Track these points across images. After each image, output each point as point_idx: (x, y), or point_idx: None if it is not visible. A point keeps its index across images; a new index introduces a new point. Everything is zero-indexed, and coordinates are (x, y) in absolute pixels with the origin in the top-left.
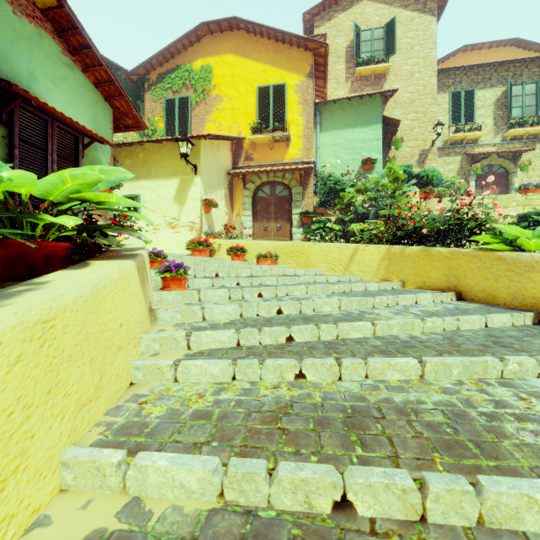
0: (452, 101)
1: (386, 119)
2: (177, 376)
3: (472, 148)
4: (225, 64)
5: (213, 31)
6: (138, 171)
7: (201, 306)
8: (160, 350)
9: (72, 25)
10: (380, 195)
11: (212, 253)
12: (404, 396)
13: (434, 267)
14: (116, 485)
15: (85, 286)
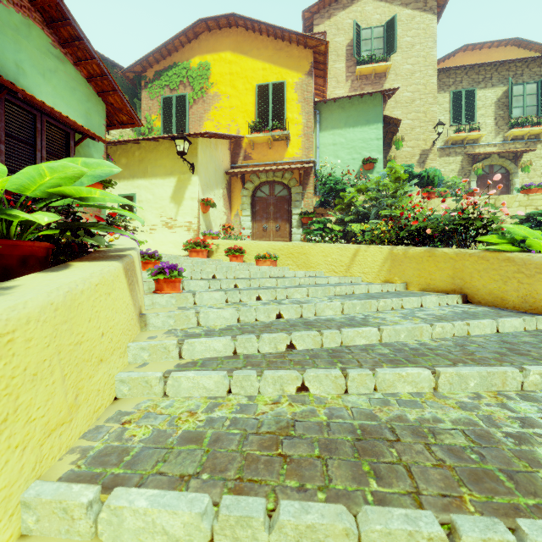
0: (453, 101)
1: (386, 118)
2: (167, 390)
3: (472, 149)
4: (223, 62)
5: (211, 28)
6: (134, 170)
7: (195, 311)
8: (149, 360)
9: (63, 16)
10: (381, 195)
11: (209, 254)
12: (418, 412)
13: (439, 269)
14: (87, 530)
15: (57, 291)
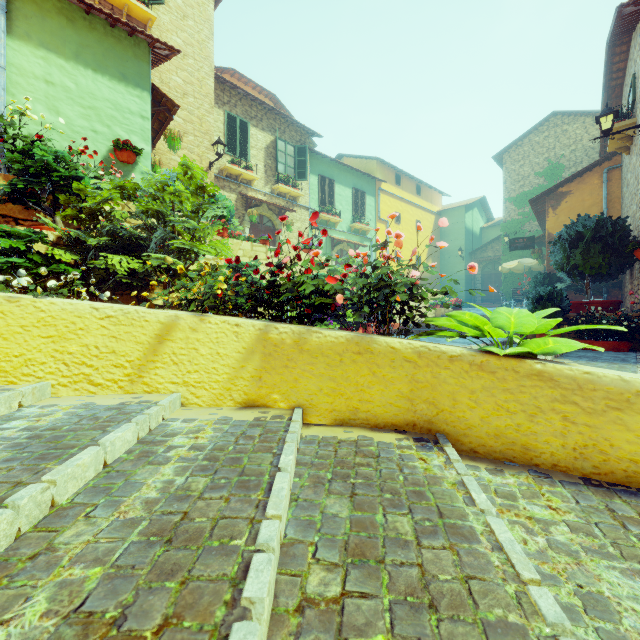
0: (228, 124)
1: (156, 91)
2: None
3: (246, 190)
4: None
5: None
6: None
7: None
8: None
9: None
10: (167, 210)
11: None
12: None
13: (381, 380)
14: None
15: None
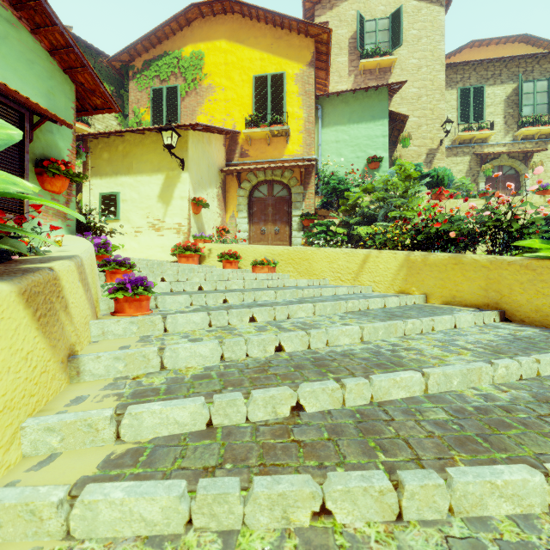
0: (461, 98)
1: (392, 114)
2: (71, 526)
3: (481, 148)
4: (218, 51)
5: (204, 14)
6: (117, 166)
7: (160, 345)
8: (62, 447)
9: None
10: (390, 195)
11: (201, 259)
12: None
13: (468, 279)
14: None
15: None
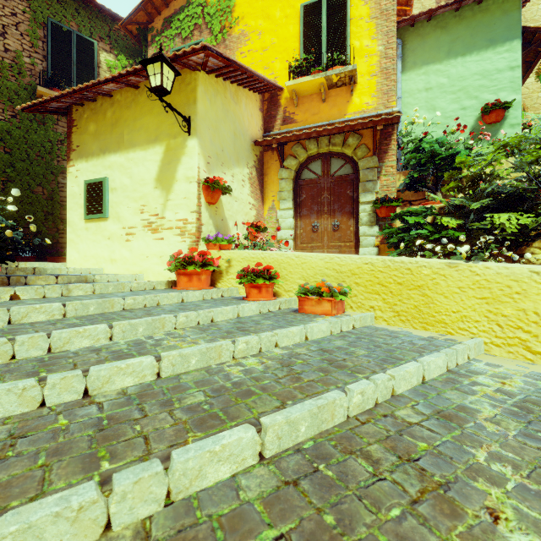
0: None
1: (526, 32)
2: None
3: None
4: None
5: None
6: (105, 140)
7: None
8: None
9: None
10: None
11: (216, 276)
12: None
13: None
14: None
15: None
